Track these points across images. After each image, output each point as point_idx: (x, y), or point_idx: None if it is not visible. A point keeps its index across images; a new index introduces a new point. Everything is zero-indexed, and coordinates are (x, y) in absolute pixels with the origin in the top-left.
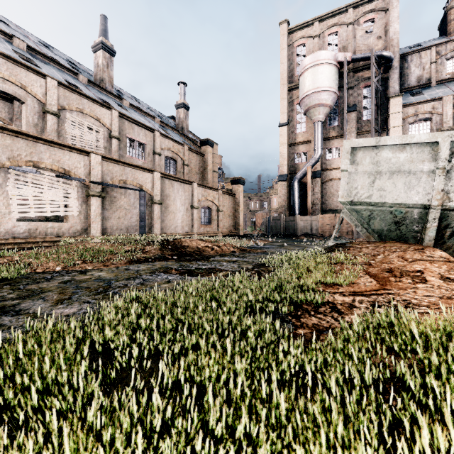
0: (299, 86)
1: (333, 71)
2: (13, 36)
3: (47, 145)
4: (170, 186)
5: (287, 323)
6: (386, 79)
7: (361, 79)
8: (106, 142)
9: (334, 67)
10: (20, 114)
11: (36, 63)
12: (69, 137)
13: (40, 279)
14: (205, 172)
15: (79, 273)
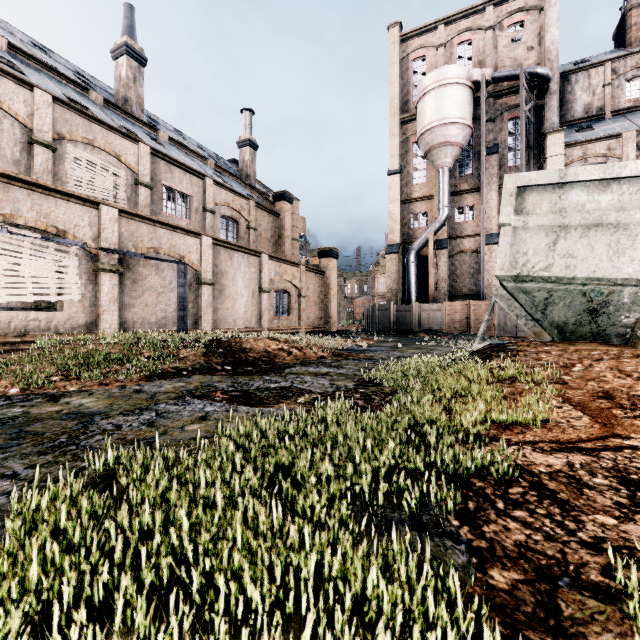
0: (417, 116)
1: (466, 95)
2: None
3: (27, 190)
4: (227, 259)
5: (455, 541)
6: (541, 108)
7: (505, 108)
8: (131, 192)
9: (467, 89)
10: None
11: (21, 69)
12: (71, 183)
13: None
14: (280, 239)
15: (47, 400)
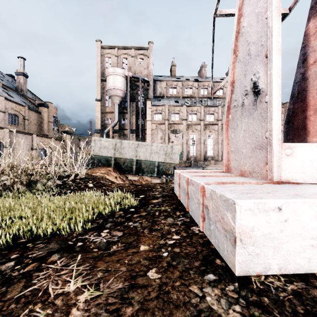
0: (106, 82)
1: (123, 80)
2: None
3: None
4: (16, 137)
5: None
6: (148, 90)
7: (138, 86)
8: None
9: (123, 78)
10: None
11: None
12: None
13: None
14: (42, 124)
15: None
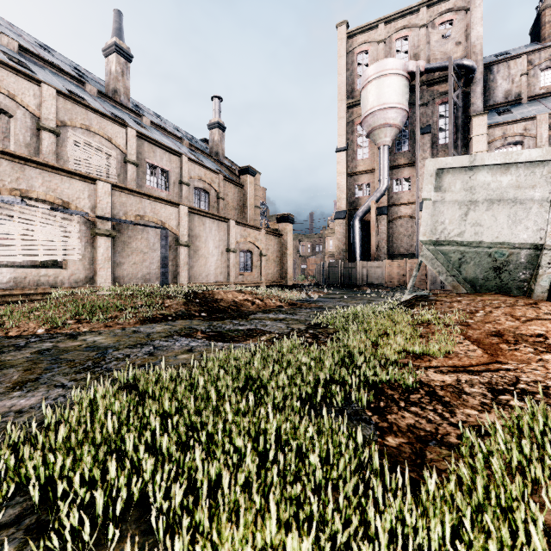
0: (361, 102)
1: (403, 83)
2: (1, 33)
3: (39, 169)
4: (201, 224)
5: (367, 423)
6: (468, 94)
7: (436, 94)
8: (120, 169)
9: (404, 78)
10: (9, 132)
11: (30, 67)
12: (71, 162)
13: (7, 348)
14: (245, 207)
15: (68, 337)
